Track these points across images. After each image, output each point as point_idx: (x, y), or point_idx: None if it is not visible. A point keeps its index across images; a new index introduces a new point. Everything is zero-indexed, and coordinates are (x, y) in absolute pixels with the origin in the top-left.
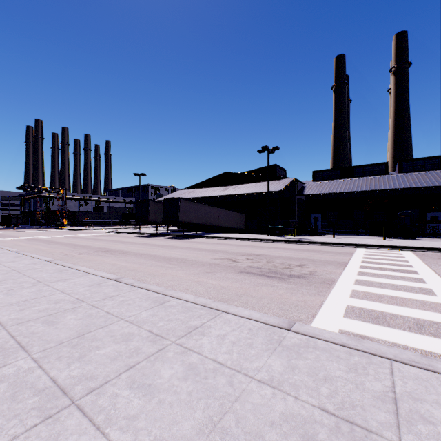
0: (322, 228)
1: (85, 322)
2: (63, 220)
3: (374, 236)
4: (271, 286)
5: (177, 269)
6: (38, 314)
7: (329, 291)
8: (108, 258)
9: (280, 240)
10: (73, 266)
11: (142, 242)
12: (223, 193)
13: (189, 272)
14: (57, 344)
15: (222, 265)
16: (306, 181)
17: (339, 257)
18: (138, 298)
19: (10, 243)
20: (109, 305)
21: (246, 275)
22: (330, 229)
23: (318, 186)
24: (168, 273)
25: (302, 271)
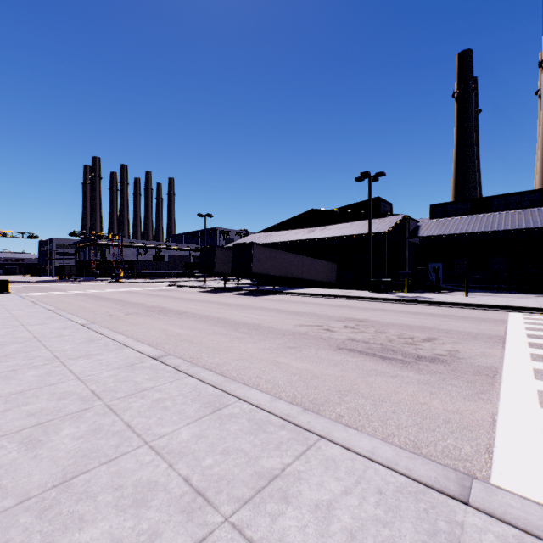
0: (445, 282)
1: (85, 447)
2: (118, 271)
3: (527, 294)
4: (392, 378)
5: (247, 341)
6: (23, 421)
7: (496, 392)
8: (159, 321)
9: (389, 298)
10: (109, 333)
11: (205, 299)
12: (308, 236)
13: (264, 346)
14: (16, 503)
15: (310, 336)
16: (421, 219)
17: (486, 326)
18: (181, 396)
19: (55, 299)
20: (135, 408)
21: (347, 354)
22: (456, 284)
23: (438, 225)
24: (234, 347)
25: (434, 349)
